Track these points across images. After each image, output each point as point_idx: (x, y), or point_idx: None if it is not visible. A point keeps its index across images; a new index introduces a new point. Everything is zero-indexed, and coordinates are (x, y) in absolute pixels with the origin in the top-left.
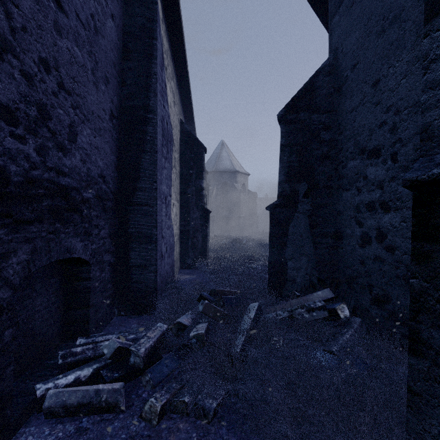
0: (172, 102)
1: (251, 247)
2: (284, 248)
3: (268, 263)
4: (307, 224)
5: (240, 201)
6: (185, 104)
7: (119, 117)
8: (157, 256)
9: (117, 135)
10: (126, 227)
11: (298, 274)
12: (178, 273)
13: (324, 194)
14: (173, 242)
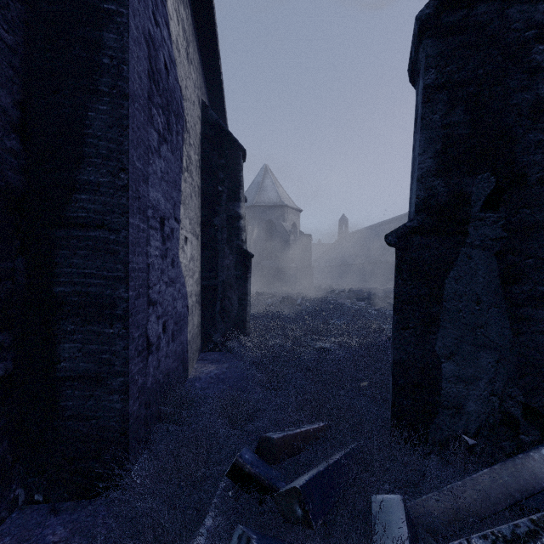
0: (183, 48)
1: (311, 311)
2: (432, 330)
3: (392, 364)
4: (494, 273)
5: (290, 246)
6: (210, 80)
7: (28, 2)
8: (127, 351)
9: (18, 41)
10: (49, 282)
11: (469, 393)
12: (197, 359)
13: (542, 200)
14: (185, 308)
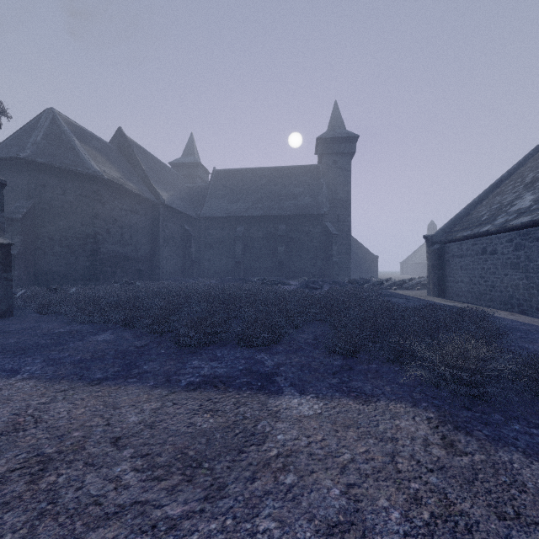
0: None
1: None
2: None
3: None
4: None
5: None
6: None
7: None
8: None
9: None
10: None
11: None
12: None
13: None
14: None
